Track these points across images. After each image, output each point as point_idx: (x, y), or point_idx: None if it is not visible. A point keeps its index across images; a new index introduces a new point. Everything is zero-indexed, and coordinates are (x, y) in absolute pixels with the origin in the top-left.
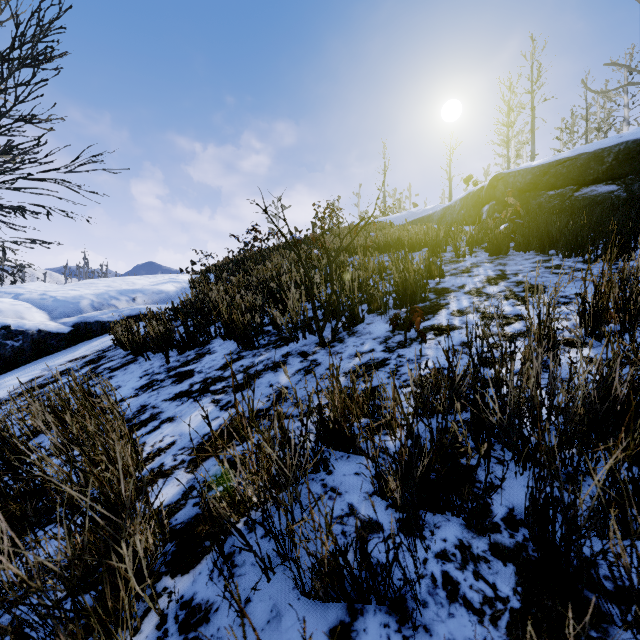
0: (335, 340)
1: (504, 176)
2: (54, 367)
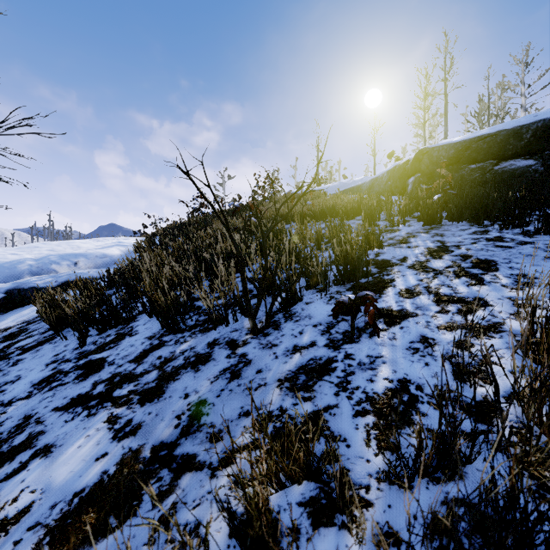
0: (270, 325)
1: (429, 150)
2: None
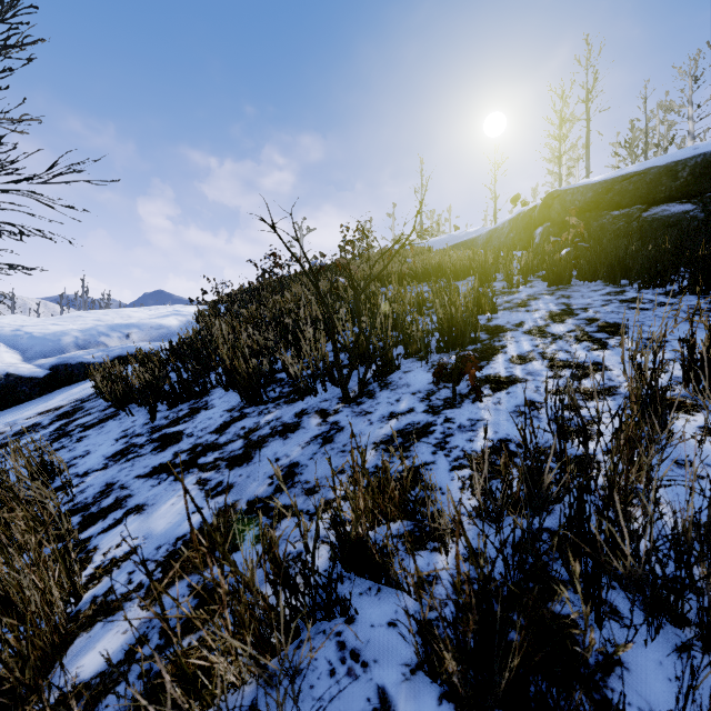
0: (363, 394)
1: (560, 193)
2: (20, 421)
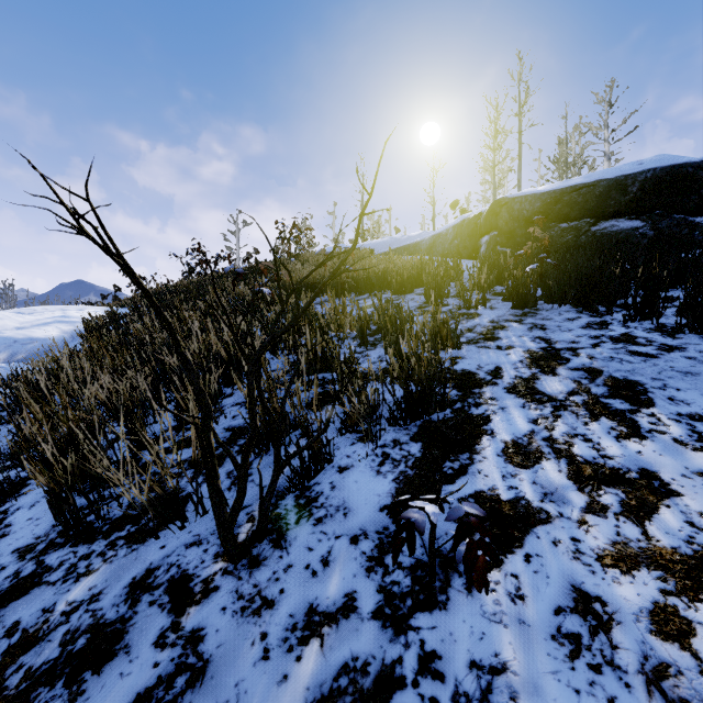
0: (266, 530)
1: (508, 201)
2: None
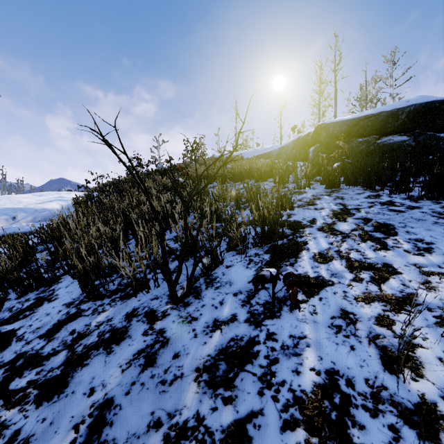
0: (191, 292)
1: (326, 125)
2: None
